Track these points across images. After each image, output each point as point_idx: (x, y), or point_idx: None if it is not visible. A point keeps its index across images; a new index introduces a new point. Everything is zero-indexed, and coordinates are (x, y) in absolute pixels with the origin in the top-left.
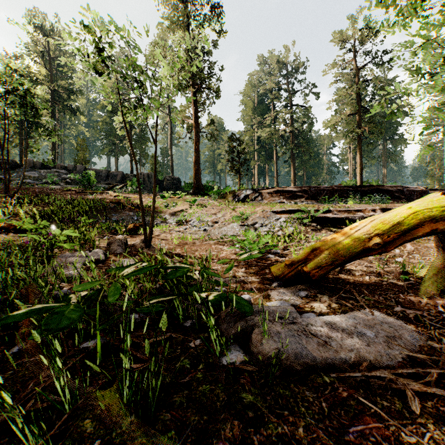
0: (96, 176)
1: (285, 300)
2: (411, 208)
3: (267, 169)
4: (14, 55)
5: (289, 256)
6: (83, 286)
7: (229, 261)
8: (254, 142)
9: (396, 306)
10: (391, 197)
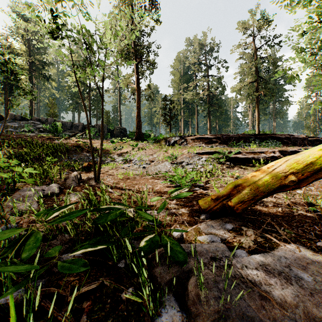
0: (63, 126)
1: (214, 233)
2: (321, 150)
3: (190, 122)
4: (0, 35)
5: (211, 188)
6: (1, 234)
7: (162, 194)
8: (180, 102)
9: (317, 240)
10: (281, 142)
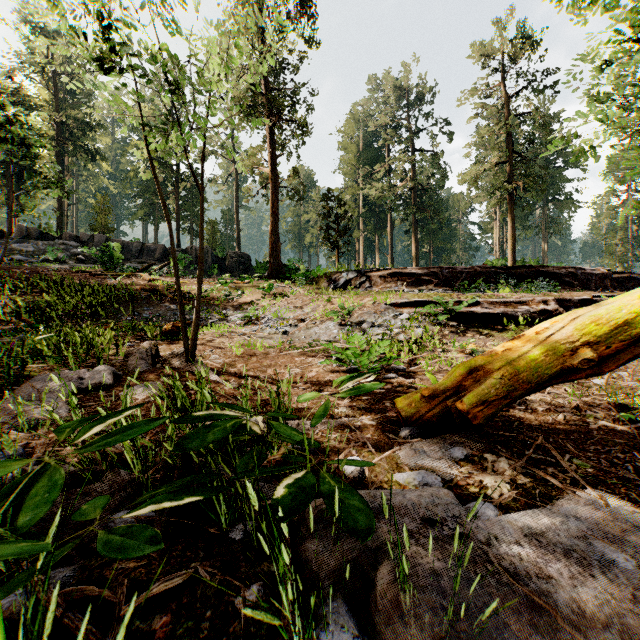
0: (125, 251)
1: (428, 468)
2: None
3: (377, 242)
4: None
5: (420, 375)
6: None
7: (322, 386)
8: (358, 204)
9: None
10: (559, 283)
